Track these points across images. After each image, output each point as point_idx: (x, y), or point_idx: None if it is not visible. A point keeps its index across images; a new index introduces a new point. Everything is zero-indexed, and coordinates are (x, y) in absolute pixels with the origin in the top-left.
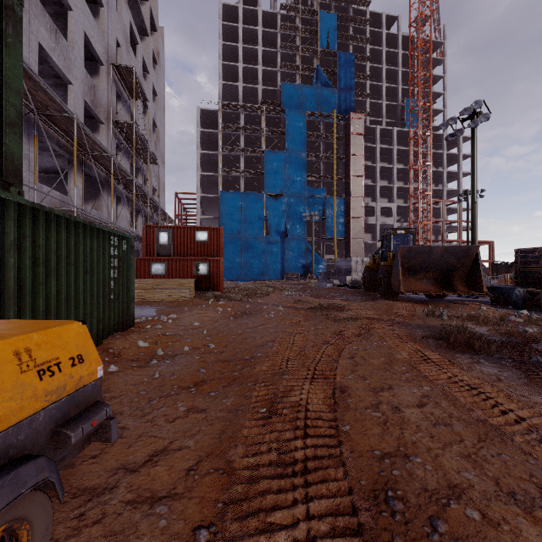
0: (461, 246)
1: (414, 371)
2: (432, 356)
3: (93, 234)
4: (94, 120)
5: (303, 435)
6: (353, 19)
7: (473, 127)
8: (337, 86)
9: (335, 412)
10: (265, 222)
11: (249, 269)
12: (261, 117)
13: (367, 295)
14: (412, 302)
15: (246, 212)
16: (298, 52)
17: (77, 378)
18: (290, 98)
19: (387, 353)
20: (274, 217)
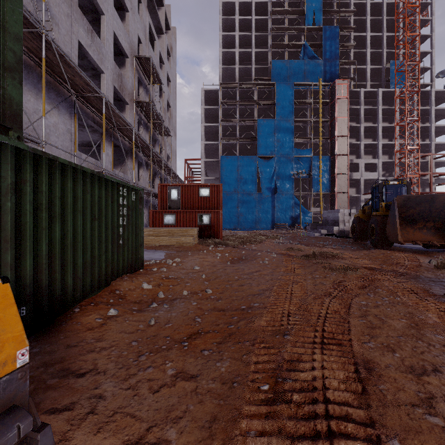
0: None
1: None
2: None
3: (102, 184)
4: (122, 102)
5: None
6: None
7: None
8: (322, 58)
9: (369, 408)
10: (258, 180)
11: (244, 220)
12: (254, 91)
13: (357, 244)
14: (410, 252)
15: (241, 173)
16: (286, 32)
17: None
18: (279, 73)
19: (407, 313)
20: (266, 176)
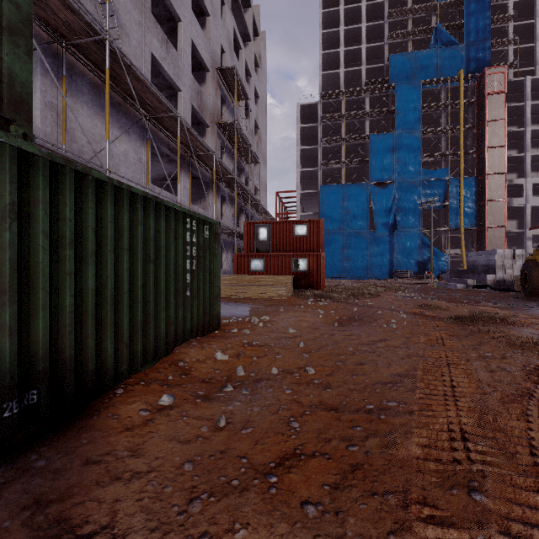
0: None
1: None
2: None
3: (160, 212)
4: (202, 126)
5: None
6: None
7: None
8: (464, 41)
9: None
10: (370, 214)
11: (351, 267)
12: (365, 99)
13: (533, 302)
14: None
15: (347, 206)
16: (410, 15)
17: None
18: (399, 71)
19: None
20: (381, 208)
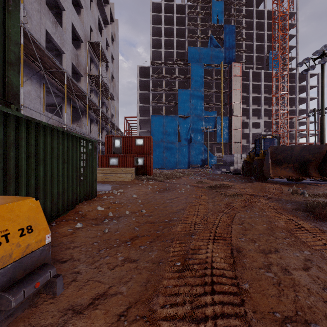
0: (315, 145)
1: (292, 237)
2: (304, 225)
3: (69, 138)
4: (78, 75)
5: (211, 291)
6: (234, 3)
7: (323, 63)
8: (223, 47)
9: (235, 270)
10: (178, 133)
11: (168, 162)
12: (175, 69)
13: (245, 179)
14: (278, 184)
15: (166, 128)
16: (198, 27)
17: (24, 246)
18: (193, 56)
19: (267, 221)
20: (184, 130)
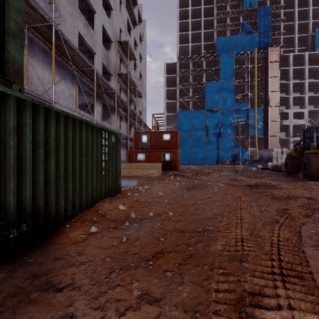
0: None
1: None
2: None
3: (88, 128)
4: (108, 75)
5: None
6: None
7: None
8: (257, 32)
9: None
10: (206, 128)
11: (195, 158)
12: (203, 62)
13: (290, 177)
14: None
15: (193, 123)
16: (228, 15)
17: None
18: (222, 46)
19: None
20: (212, 124)
